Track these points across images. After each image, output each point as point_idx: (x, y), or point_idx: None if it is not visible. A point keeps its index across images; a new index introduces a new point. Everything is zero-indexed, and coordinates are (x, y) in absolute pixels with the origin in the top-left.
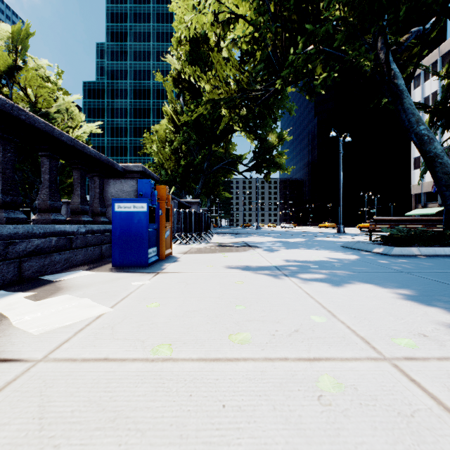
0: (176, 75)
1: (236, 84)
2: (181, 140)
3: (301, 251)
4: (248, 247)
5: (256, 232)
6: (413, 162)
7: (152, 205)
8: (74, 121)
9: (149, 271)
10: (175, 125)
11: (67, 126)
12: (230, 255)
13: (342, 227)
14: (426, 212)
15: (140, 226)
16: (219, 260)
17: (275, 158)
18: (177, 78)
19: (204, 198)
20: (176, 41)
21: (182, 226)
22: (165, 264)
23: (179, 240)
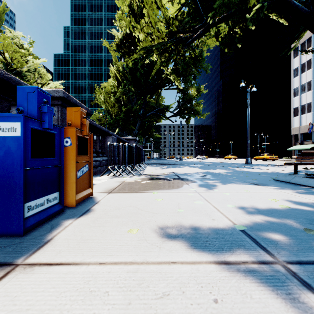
0: (118, 42)
1: (167, 29)
2: (122, 92)
3: (242, 187)
4: (180, 180)
5: (180, 163)
6: (293, 111)
7: (43, 129)
8: (43, 79)
9: (5, 255)
10: (118, 81)
11: (35, 81)
12: (164, 196)
13: (250, 159)
14: (303, 148)
15: (8, 163)
16: (149, 209)
17: (194, 106)
18: (120, 45)
19: (141, 137)
20: (119, 17)
21: (116, 158)
22: (64, 221)
23: (112, 172)
